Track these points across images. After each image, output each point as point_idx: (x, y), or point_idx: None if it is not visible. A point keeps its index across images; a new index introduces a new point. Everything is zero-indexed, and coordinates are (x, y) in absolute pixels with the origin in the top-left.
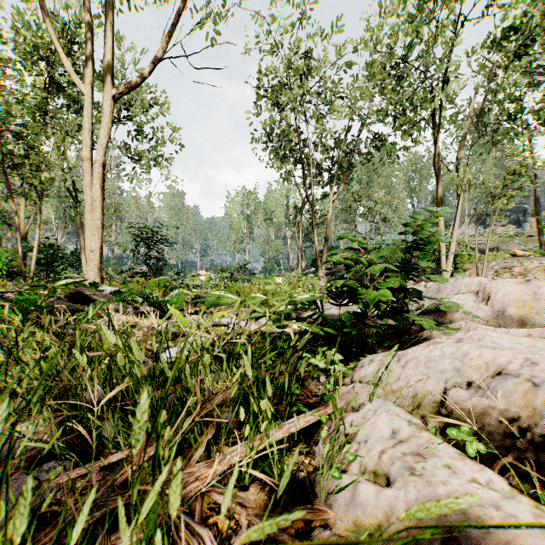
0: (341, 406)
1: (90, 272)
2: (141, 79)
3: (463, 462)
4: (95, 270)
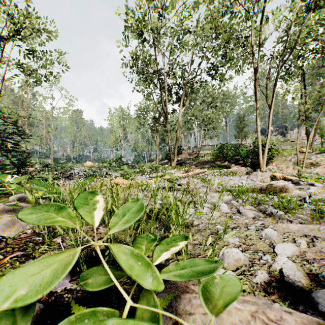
0: None
1: None
2: None
3: None
4: None
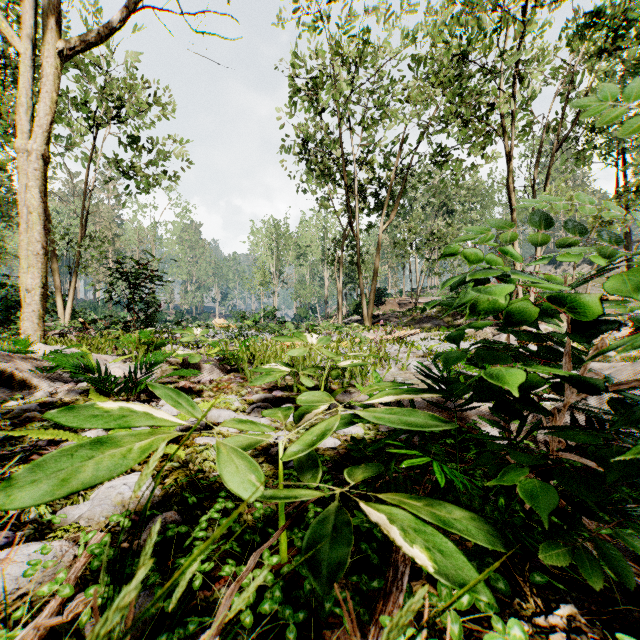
0: None
1: (26, 323)
2: (107, 32)
3: None
4: (35, 319)
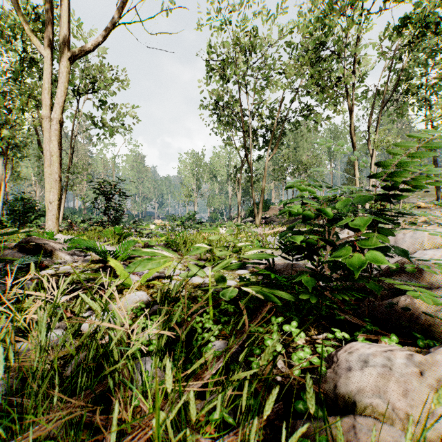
0: None
1: (49, 222)
2: (97, 45)
3: None
4: (54, 220)
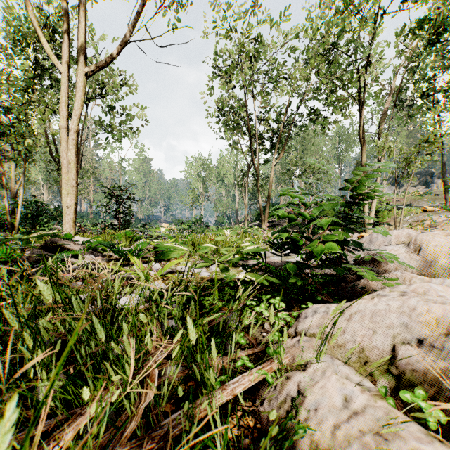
0: (286, 361)
1: (66, 225)
2: (110, 59)
3: (432, 446)
4: (71, 223)
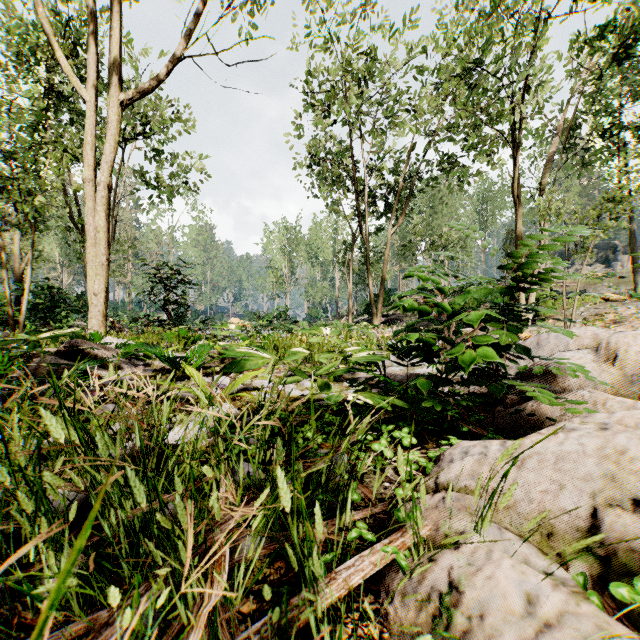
0: (426, 532)
1: (93, 321)
2: (156, 82)
3: None
4: (99, 317)
